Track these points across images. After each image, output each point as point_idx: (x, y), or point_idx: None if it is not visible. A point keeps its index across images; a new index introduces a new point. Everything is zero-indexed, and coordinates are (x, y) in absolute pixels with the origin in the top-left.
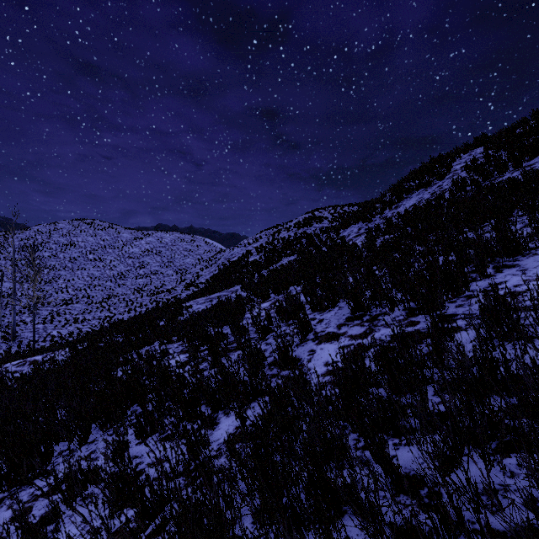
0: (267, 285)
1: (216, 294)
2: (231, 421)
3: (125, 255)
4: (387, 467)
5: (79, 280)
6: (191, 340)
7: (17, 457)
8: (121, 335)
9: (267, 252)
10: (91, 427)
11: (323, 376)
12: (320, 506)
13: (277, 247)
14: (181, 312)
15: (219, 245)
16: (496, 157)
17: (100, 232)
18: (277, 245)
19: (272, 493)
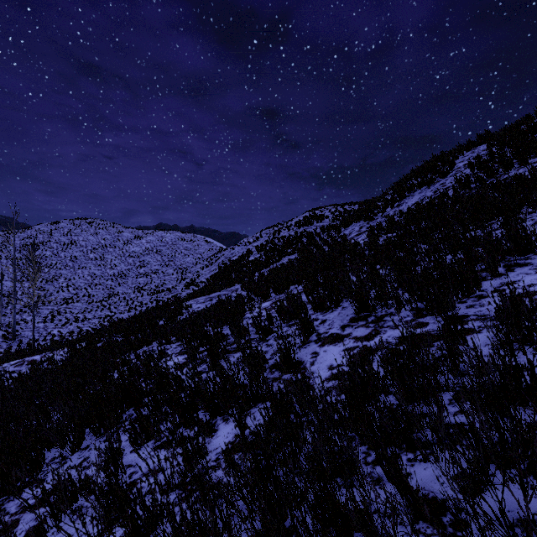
0: (267, 285)
1: (216, 293)
2: (230, 428)
3: (126, 254)
4: (405, 491)
5: (80, 278)
6: (190, 341)
7: (5, 466)
8: (120, 335)
9: (267, 251)
10: (85, 432)
11: (328, 380)
12: (329, 534)
13: (277, 246)
14: (181, 311)
15: (219, 244)
16: (500, 154)
17: (101, 231)
18: (277, 244)
19: (274, 514)
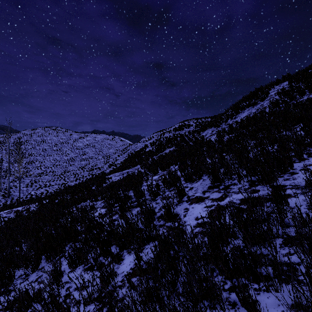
0: (156, 165)
1: (126, 170)
2: (131, 258)
3: (74, 147)
4: None
5: (48, 162)
6: (109, 200)
7: None
8: (69, 195)
9: (157, 145)
10: (41, 258)
11: (195, 227)
12: None
13: (163, 142)
14: (105, 181)
15: (129, 141)
16: (297, 86)
17: (60, 134)
18: (163, 141)
19: None
